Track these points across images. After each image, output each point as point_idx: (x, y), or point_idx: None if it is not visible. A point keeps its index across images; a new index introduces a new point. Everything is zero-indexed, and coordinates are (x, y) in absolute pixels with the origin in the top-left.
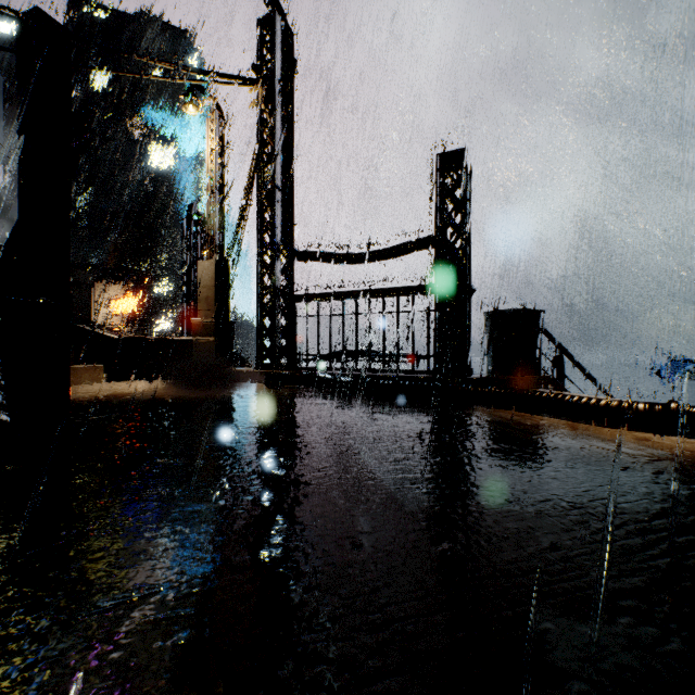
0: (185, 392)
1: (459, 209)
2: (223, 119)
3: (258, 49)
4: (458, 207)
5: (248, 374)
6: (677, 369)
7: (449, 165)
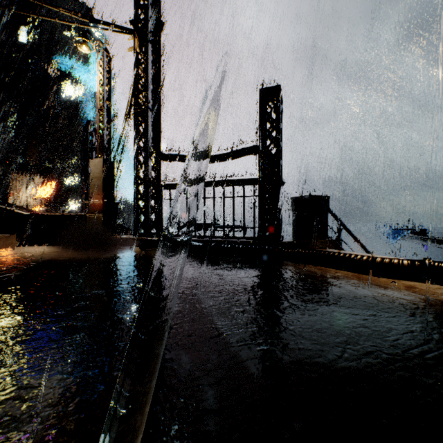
0: (76, 254)
1: (275, 126)
2: (109, 58)
3: (135, 9)
4: (274, 126)
5: (127, 240)
6: (398, 234)
7: (268, 97)
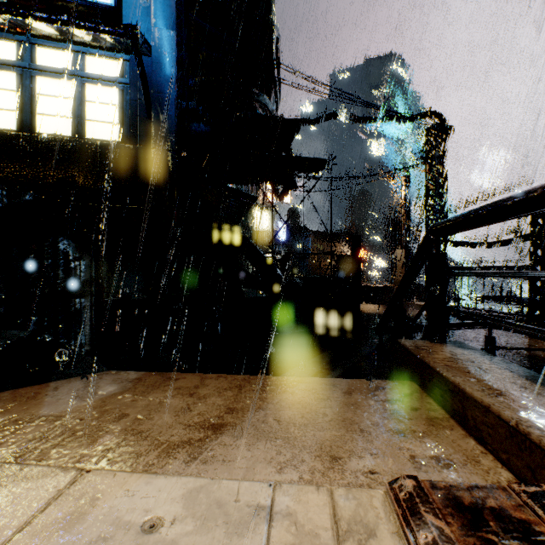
0: None
1: None
2: (409, 177)
3: (426, 143)
4: None
5: (420, 306)
6: None
7: None
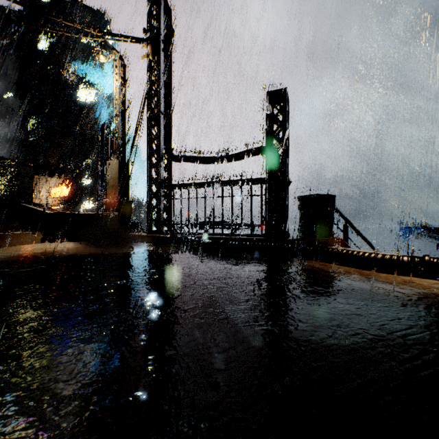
0: (96, 250)
1: (281, 128)
2: (124, 66)
3: (148, 19)
4: (281, 127)
5: (141, 237)
6: (410, 233)
7: (274, 99)
